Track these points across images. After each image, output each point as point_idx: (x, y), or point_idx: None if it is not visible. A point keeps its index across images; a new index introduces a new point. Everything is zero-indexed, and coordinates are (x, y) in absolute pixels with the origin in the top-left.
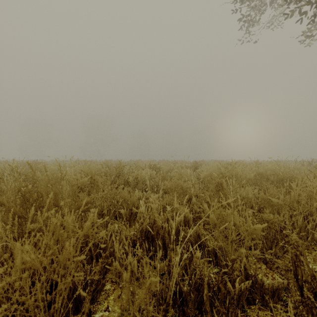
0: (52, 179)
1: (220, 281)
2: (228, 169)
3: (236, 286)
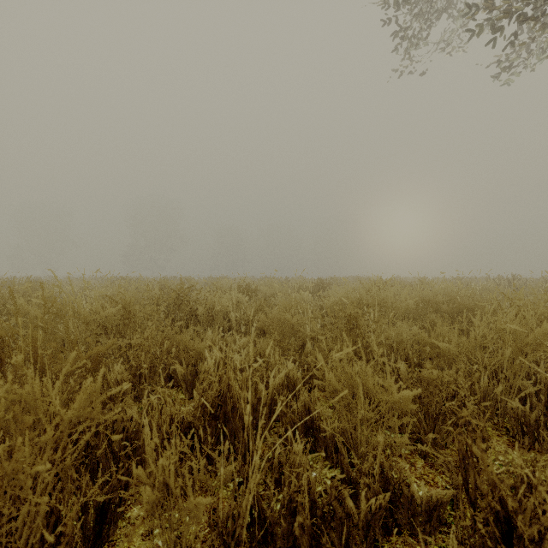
0: (49, 312)
1: (333, 496)
2: (372, 292)
3: (361, 504)
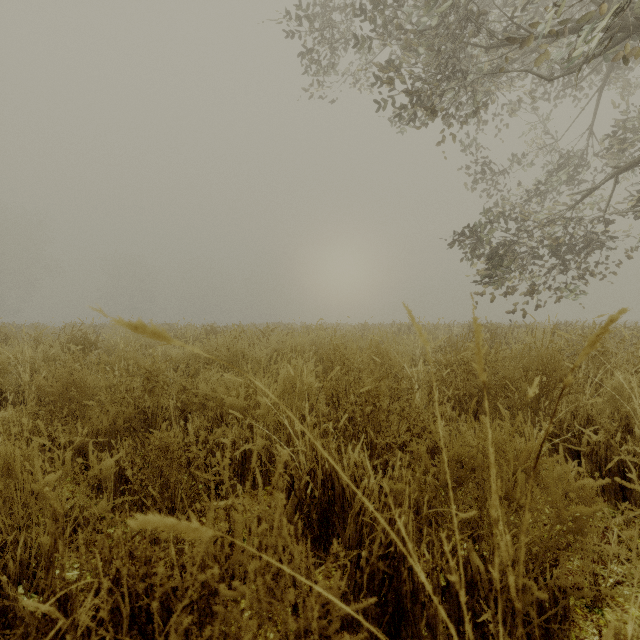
0: None
1: None
2: (228, 341)
3: None
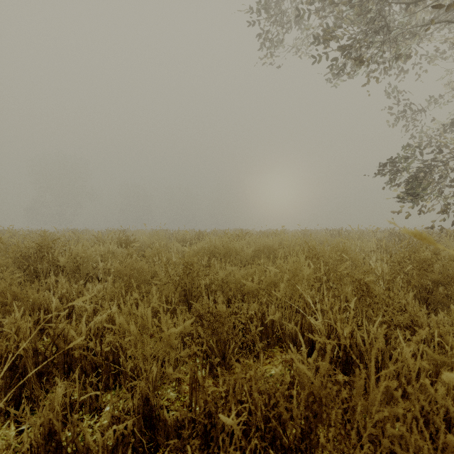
0: None
1: (76, 434)
2: (223, 241)
3: (98, 438)
